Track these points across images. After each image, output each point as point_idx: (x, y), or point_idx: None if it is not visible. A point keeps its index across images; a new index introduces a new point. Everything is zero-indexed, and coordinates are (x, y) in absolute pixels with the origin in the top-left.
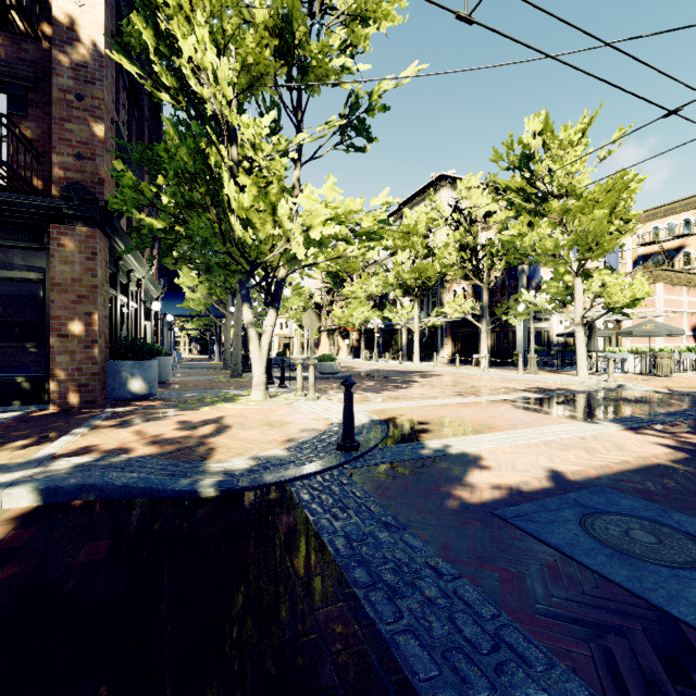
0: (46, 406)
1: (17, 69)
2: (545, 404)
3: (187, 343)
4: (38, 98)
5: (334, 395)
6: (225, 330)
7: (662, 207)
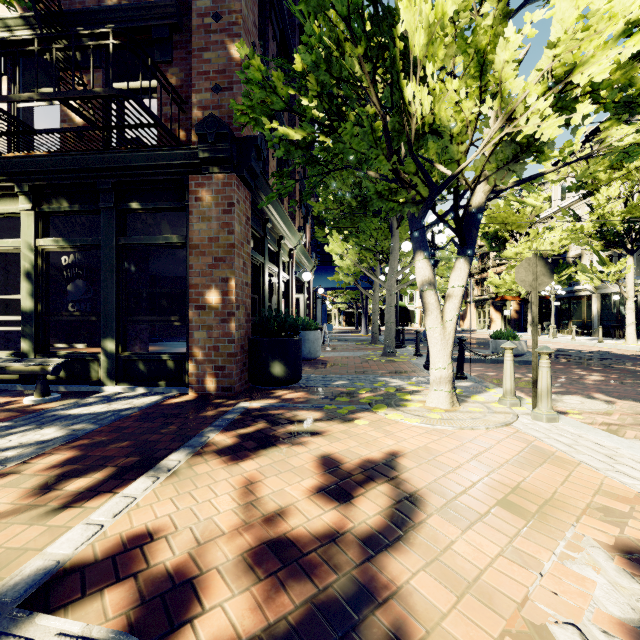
0: (186, 389)
1: (161, 7)
2: None
3: (337, 315)
4: (182, 38)
5: (558, 400)
6: (373, 301)
7: None
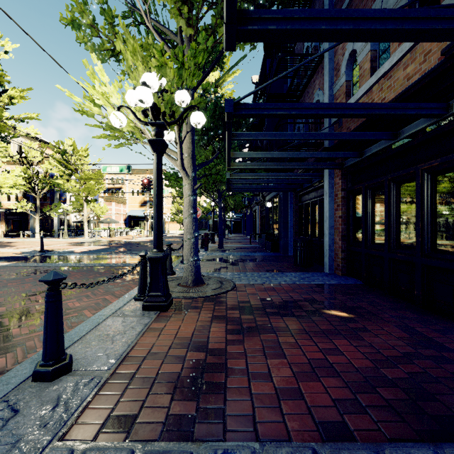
0: None
1: None
2: (79, 245)
3: None
4: None
5: None
6: None
7: None
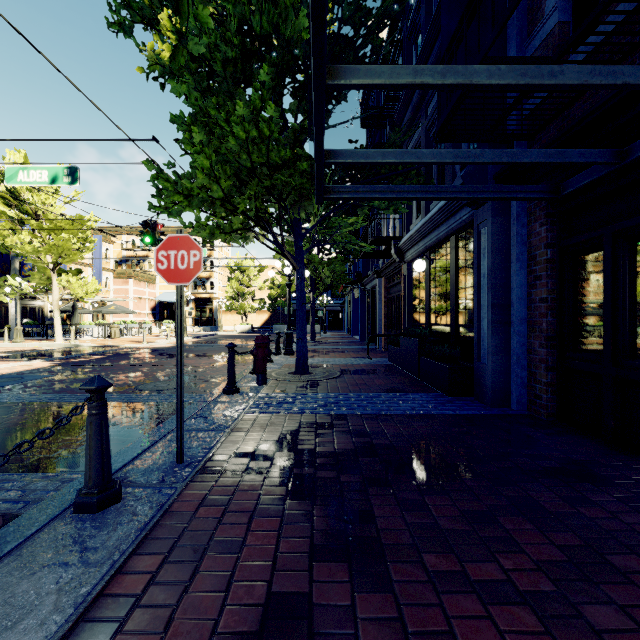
0: None
1: None
2: (9, 357)
3: None
4: None
5: None
6: None
7: (137, 227)
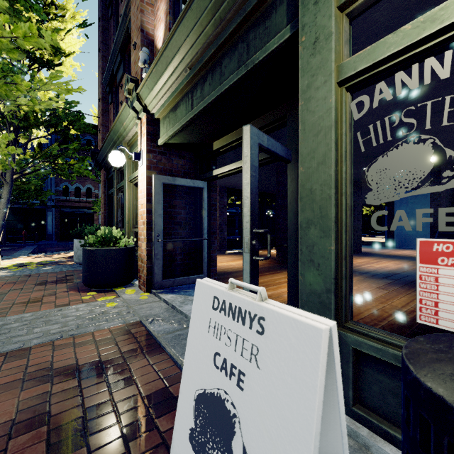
0: None
1: None
2: None
3: None
4: None
5: None
6: None
7: None
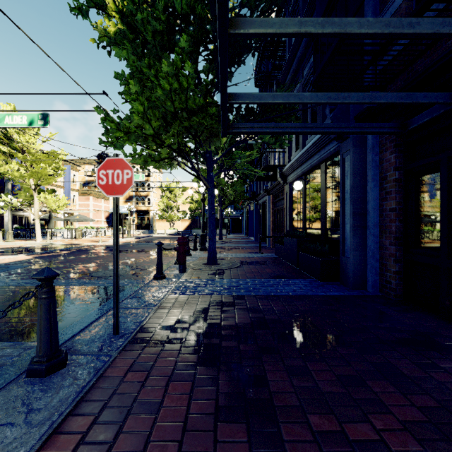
0: None
1: None
2: (1, 252)
3: None
4: None
5: None
6: None
7: (96, 160)
